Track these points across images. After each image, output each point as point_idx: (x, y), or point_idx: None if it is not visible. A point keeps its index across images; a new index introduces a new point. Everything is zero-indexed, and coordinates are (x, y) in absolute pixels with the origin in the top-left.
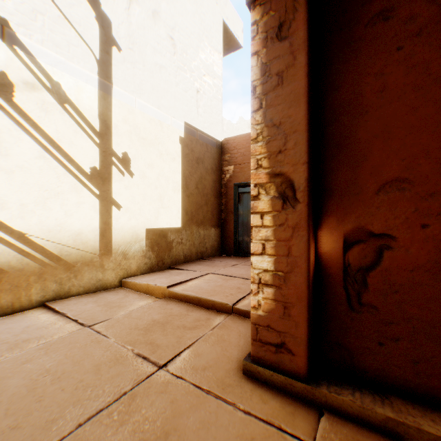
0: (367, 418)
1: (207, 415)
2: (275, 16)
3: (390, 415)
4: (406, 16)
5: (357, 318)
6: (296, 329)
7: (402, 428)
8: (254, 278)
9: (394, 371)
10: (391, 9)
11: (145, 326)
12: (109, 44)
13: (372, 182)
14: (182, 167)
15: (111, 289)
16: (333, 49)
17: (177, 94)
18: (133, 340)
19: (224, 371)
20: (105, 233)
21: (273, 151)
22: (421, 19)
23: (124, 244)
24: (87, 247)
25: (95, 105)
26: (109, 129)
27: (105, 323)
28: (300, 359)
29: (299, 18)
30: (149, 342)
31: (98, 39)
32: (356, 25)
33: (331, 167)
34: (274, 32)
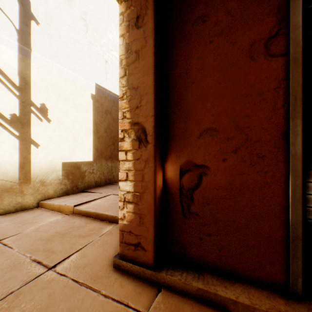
0: (188, 290)
1: (74, 302)
2: (134, 10)
3: (200, 287)
4: (215, 21)
5: (188, 222)
6: (147, 232)
7: (207, 294)
8: (121, 197)
9: (209, 256)
10: (207, 15)
11: (48, 237)
12: (29, 18)
13: (196, 130)
14: (94, 116)
15: (30, 209)
16: (174, 38)
17: (89, 62)
18: (34, 248)
19: (100, 266)
20: (24, 166)
21: (133, 106)
22: (223, 24)
23: (42, 174)
24: (7, 177)
25: (15, 65)
26: (28, 84)
27: (14, 237)
28: (149, 253)
29: (149, 13)
30: (47, 249)
31: (18, 13)
32: (187, 24)
33: (173, 119)
34: (134, 21)
